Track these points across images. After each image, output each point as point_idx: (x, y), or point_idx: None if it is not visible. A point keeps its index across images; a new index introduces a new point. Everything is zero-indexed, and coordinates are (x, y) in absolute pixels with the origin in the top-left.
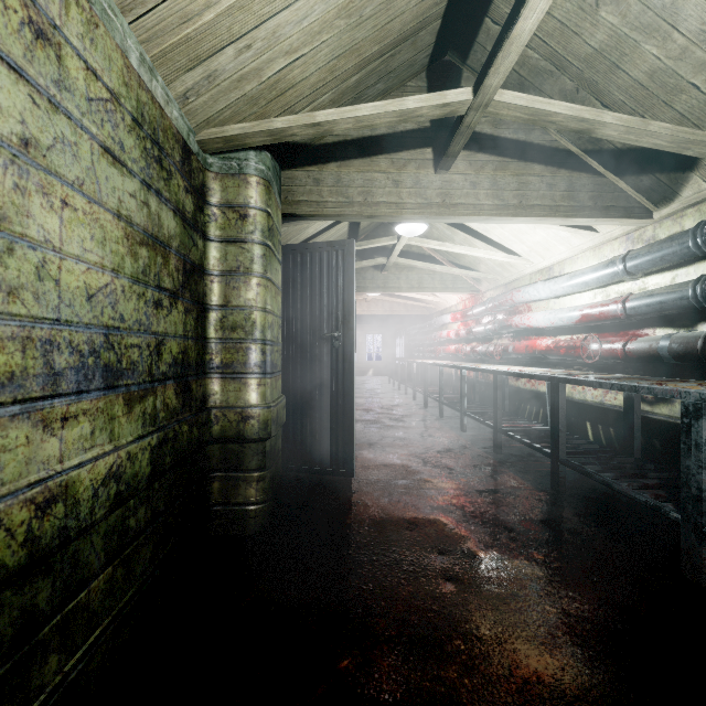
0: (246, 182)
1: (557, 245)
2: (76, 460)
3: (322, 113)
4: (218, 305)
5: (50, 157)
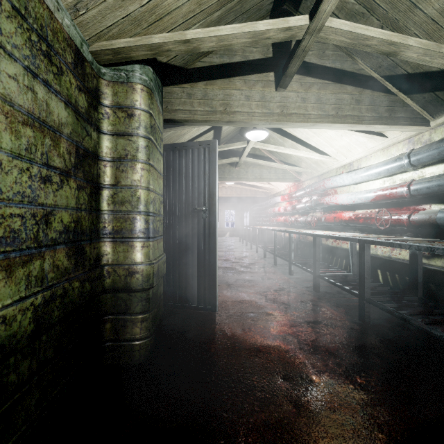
0: (132, 88)
1: (357, 147)
2: None
3: (191, 31)
4: (110, 184)
5: None
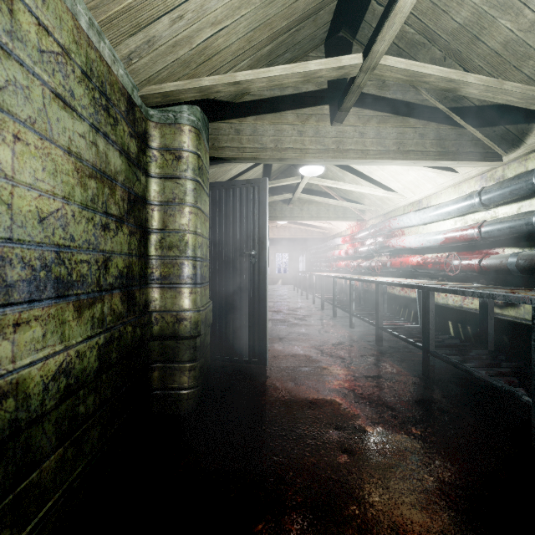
0: (180, 130)
1: (425, 183)
2: (28, 360)
3: (241, 73)
4: (158, 228)
5: (2, 96)
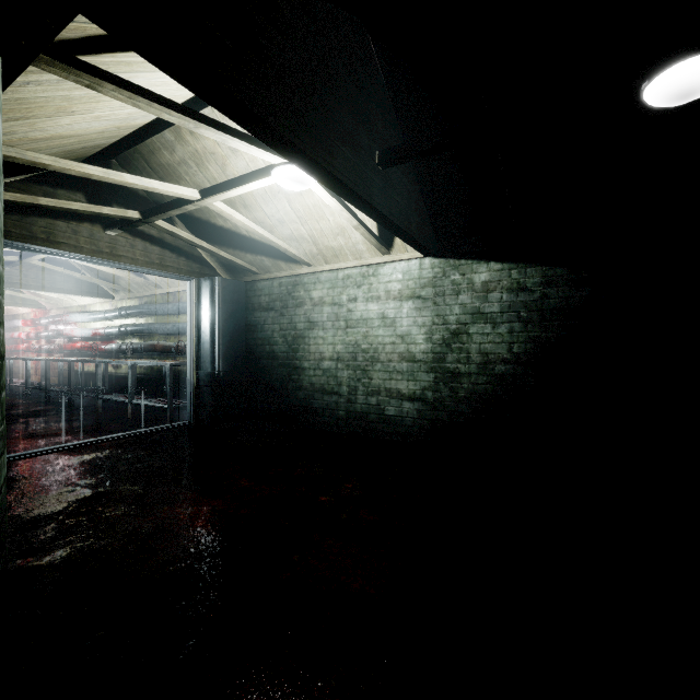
0: None
1: (86, 297)
2: None
3: None
4: None
5: None
